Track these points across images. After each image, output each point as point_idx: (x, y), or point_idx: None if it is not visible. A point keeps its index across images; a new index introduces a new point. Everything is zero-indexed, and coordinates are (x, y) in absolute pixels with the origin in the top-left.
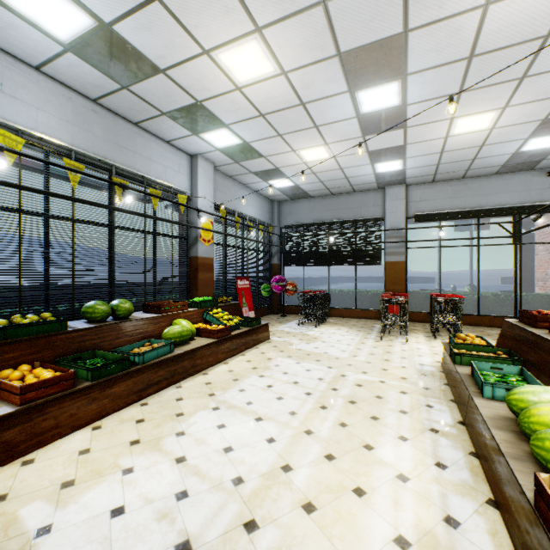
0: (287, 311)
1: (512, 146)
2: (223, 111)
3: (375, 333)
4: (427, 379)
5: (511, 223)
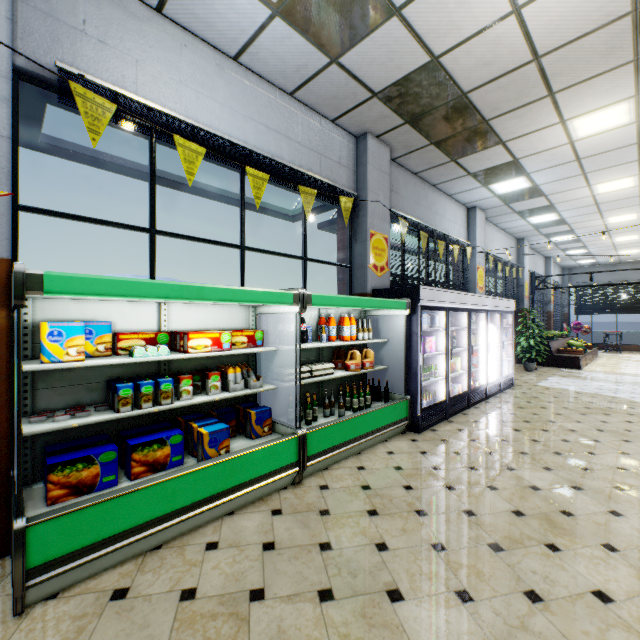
0: None
1: None
2: (593, 246)
3: None
4: None
5: None
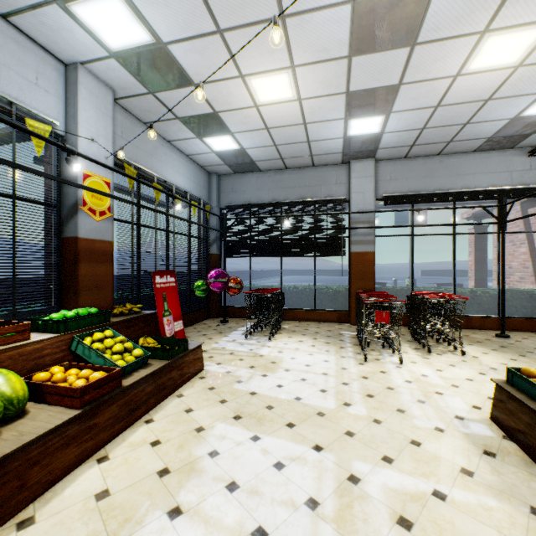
0: (229, 314)
1: (518, 105)
2: None
3: (350, 346)
4: (508, 470)
5: (463, 215)
